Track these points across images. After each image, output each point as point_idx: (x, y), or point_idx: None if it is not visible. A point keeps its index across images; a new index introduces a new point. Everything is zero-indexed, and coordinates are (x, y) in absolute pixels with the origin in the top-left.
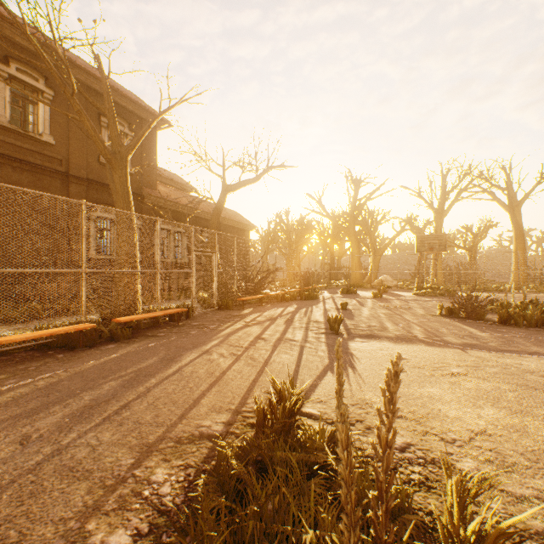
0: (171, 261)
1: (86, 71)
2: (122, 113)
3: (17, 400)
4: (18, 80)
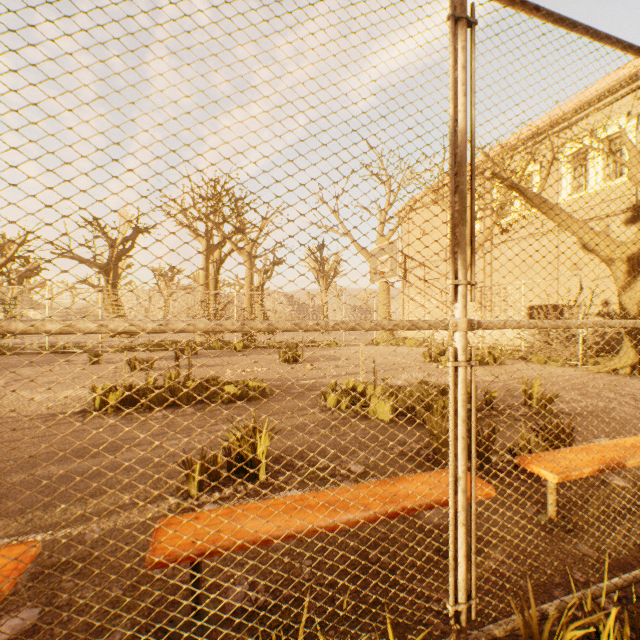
0: None
1: None
2: None
3: (95, 492)
4: None
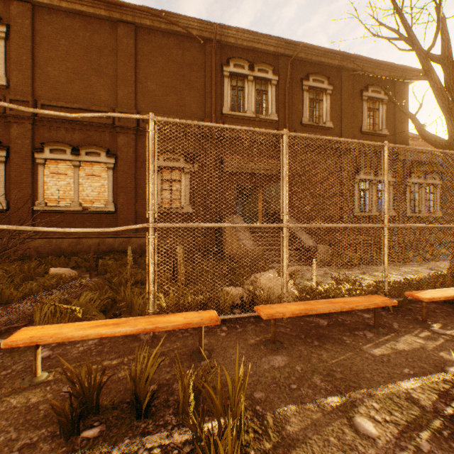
0: (422, 215)
1: (355, 58)
2: (377, 82)
3: None
4: (312, 88)
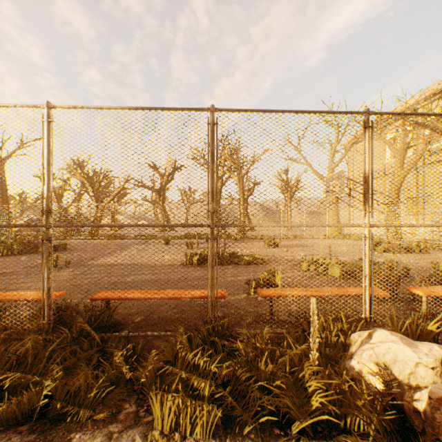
0: None
1: None
2: None
3: None
4: None
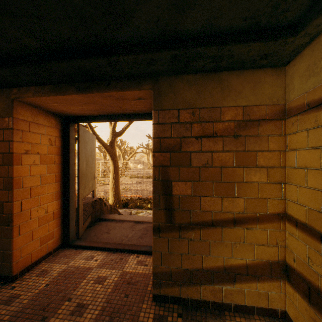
0: None
1: None
2: None
3: None
4: None
